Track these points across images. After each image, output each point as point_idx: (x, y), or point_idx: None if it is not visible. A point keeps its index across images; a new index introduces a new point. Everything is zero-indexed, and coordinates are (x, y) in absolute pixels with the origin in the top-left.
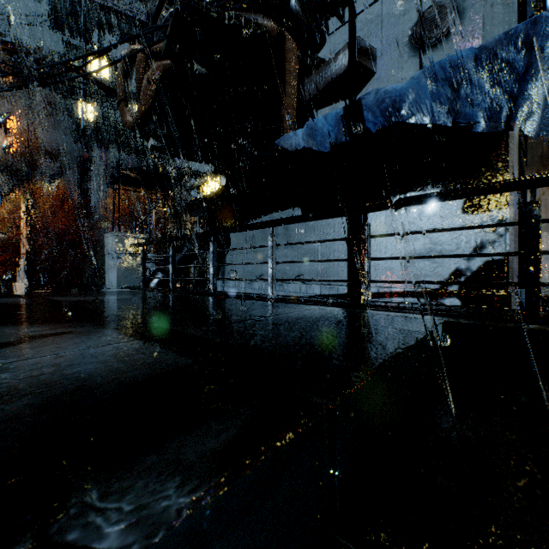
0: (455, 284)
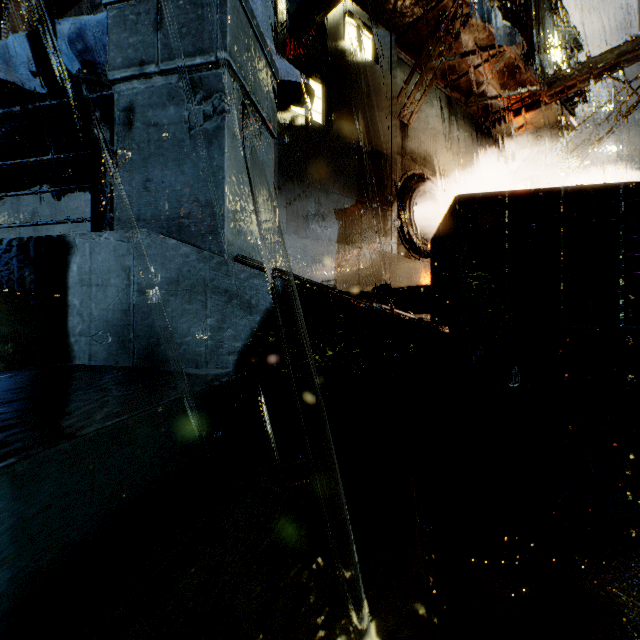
0: (53, 223)
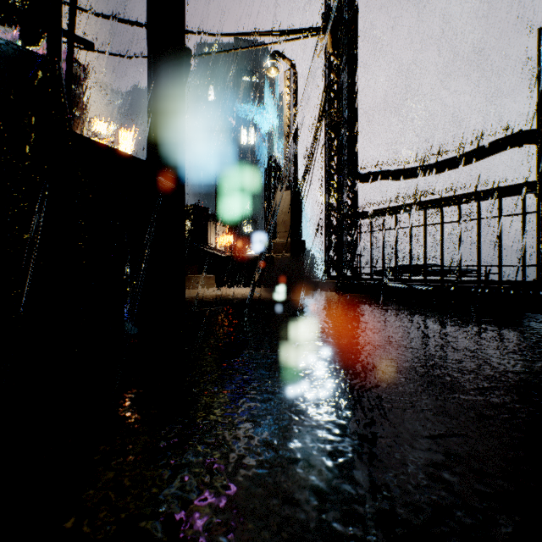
0: None
